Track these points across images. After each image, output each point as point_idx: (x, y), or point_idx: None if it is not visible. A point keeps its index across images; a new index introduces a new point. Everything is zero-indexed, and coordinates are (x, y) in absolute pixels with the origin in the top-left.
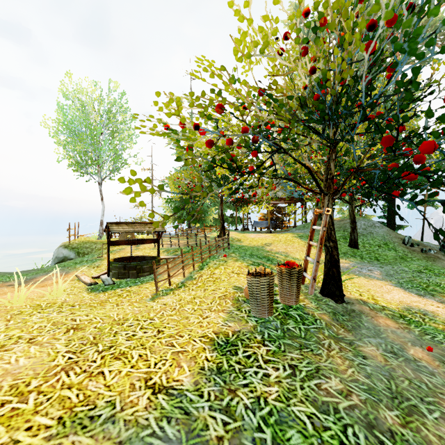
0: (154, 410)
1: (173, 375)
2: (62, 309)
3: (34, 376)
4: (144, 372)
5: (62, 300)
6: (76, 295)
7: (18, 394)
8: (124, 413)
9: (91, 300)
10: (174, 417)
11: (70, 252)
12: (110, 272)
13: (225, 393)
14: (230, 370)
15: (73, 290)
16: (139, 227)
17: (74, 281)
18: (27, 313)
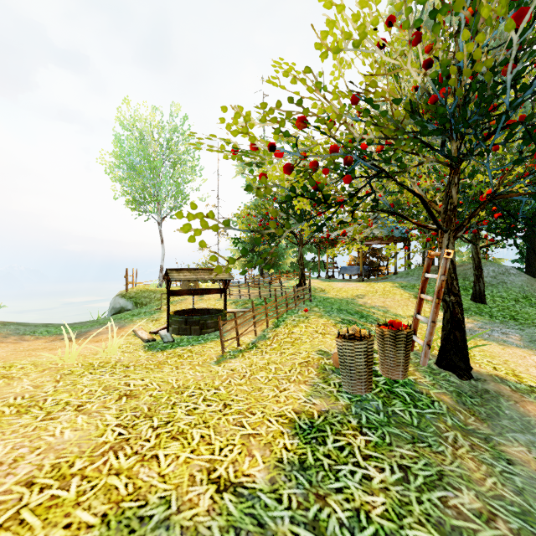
0: (218, 516)
1: (243, 466)
2: (115, 370)
3: (79, 455)
4: (207, 460)
5: (116, 358)
6: (131, 353)
7: (59, 477)
8: (180, 516)
9: (148, 360)
10: (244, 529)
11: (127, 302)
12: (170, 327)
13: (311, 500)
14: (317, 466)
15: (128, 347)
16: (202, 274)
17: (131, 336)
18: (78, 374)
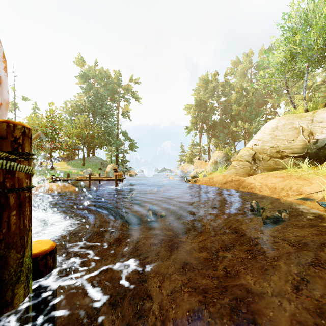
0: None
1: None
2: None
3: None
4: None
5: None
6: None
7: None
8: None
9: None
10: None
11: None
12: None
13: None
14: None
15: None
16: None
17: None
18: None
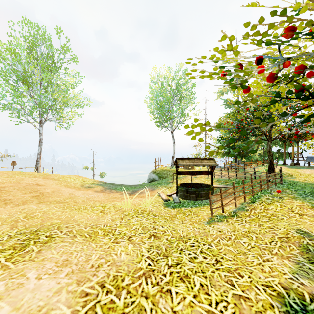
0: None
1: None
2: (148, 216)
3: (127, 273)
4: (206, 309)
5: (149, 209)
6: (157, 207)
7: (116, 287)
8: None
9: (165, 213)
10: None
11: (156, 175)
12: (178, 193)
13: None
14: None
15: (156, 203)
16: (197, 162)
17: (157, 196)
18: (131, 216)
